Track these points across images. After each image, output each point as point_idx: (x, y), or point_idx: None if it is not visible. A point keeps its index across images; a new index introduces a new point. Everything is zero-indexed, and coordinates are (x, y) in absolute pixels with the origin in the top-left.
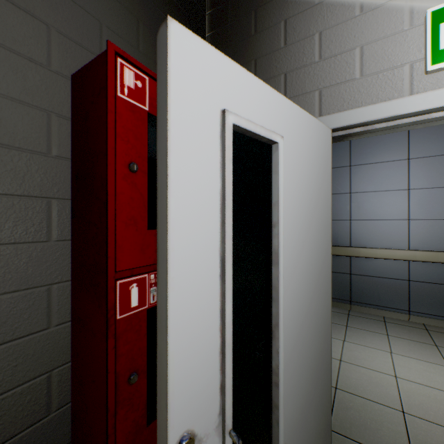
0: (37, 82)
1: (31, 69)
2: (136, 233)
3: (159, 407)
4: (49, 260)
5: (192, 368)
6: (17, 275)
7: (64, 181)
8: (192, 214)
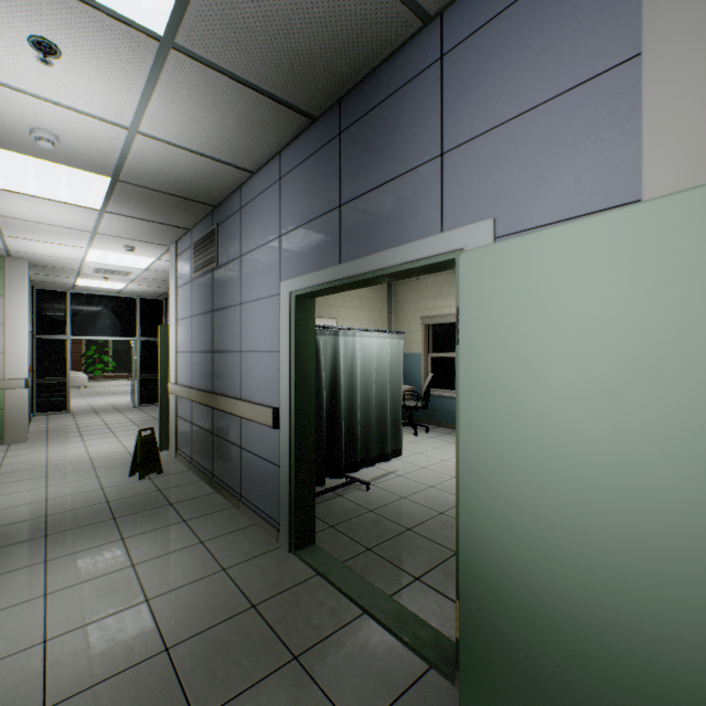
0: None
1: None
2: None
3: None
4: None
5: None
6: None
7: None
8: None
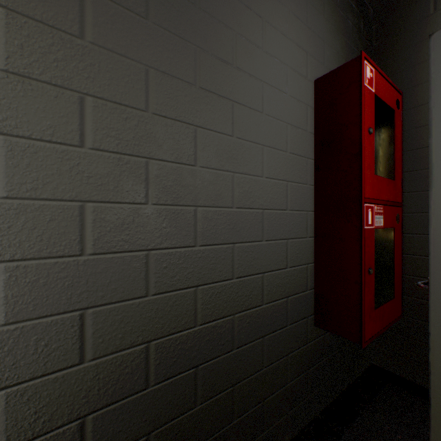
0: (303, 88)
1: (301, 81)
2: (370, 175)
3: (434, 262)
4: (306, 196)
5: None
6: (297, 201)
7: (311, 148)
8: None
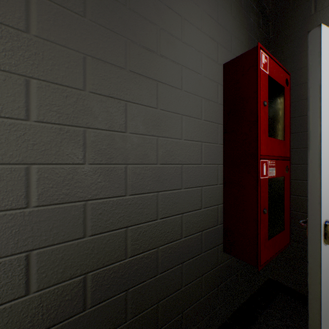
0: (214, 70)
1: (213, 64)
2: (264, 137)
3: (311, 207)
4: (217, 153)
5: (328, 191)
6: (210, 157)
7: (221, 116)
8: (328, 116)
